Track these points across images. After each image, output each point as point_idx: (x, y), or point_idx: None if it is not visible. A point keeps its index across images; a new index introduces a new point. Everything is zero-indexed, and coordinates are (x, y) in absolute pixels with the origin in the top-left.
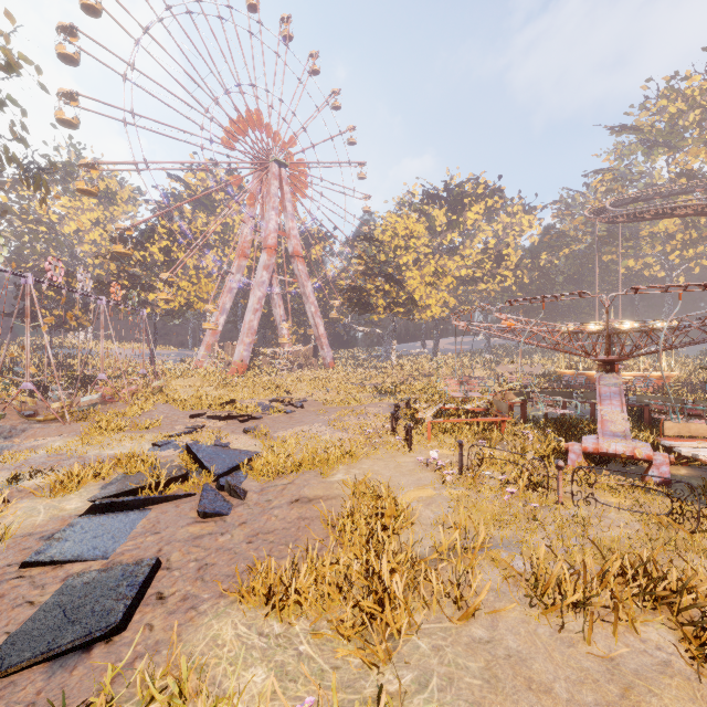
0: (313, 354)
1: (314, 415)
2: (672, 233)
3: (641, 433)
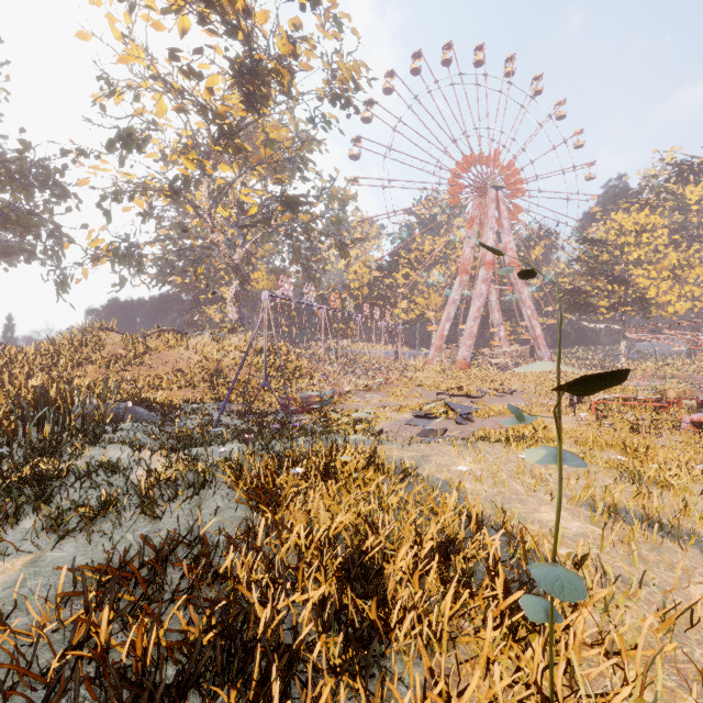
0: (529, 353)
1: (518, 398)
2: None
3: None
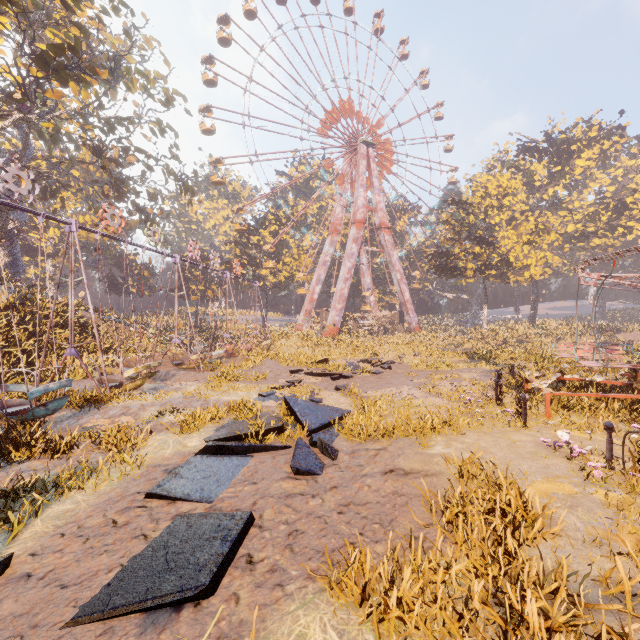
0: (398, 319)
1: (403, 378)
2: None
3: None
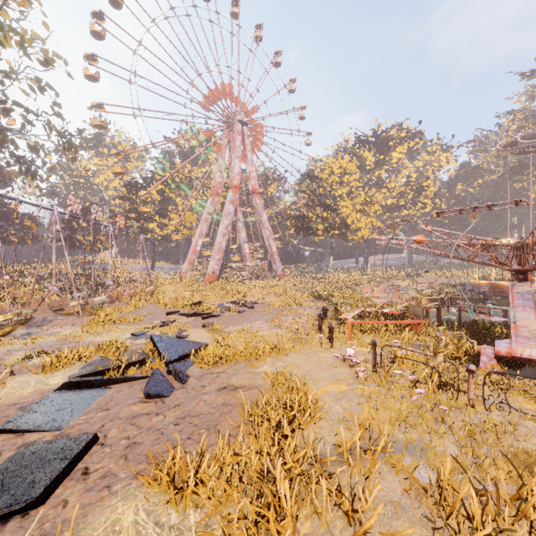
0: (268, 267)
1: (259, 315)
2: None
3: None
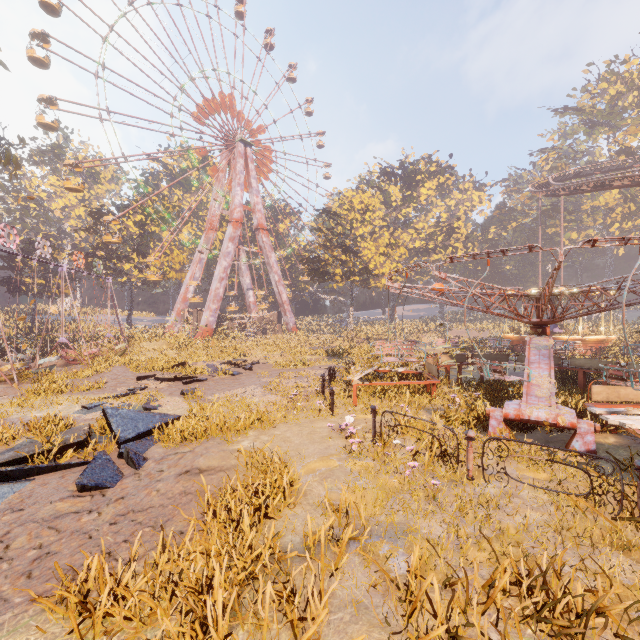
0: (277, 319)
1: (255, 377)
2: (612, 207)
3: (570, 397)
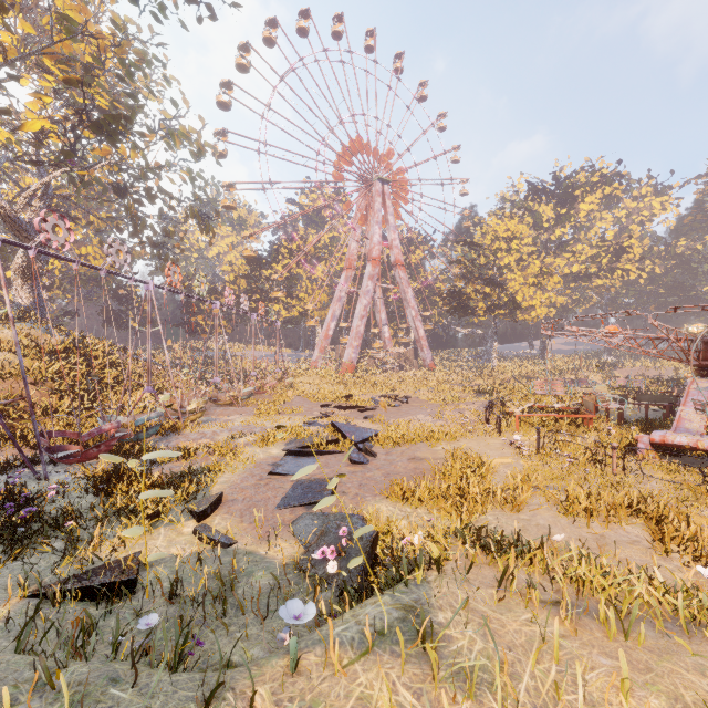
0: (413, 355)
1: (418, 409)
2: None
3: None
